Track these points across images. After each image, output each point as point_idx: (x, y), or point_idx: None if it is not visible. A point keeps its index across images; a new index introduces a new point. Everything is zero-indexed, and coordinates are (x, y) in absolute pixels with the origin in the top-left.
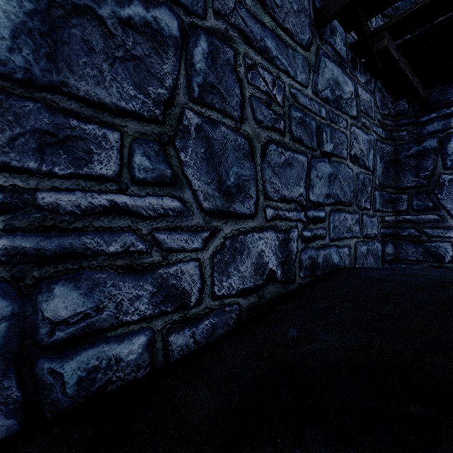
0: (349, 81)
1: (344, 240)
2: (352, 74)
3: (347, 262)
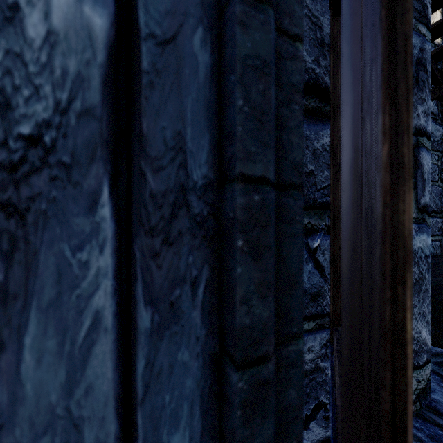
0: (440, 127)
1: (436, 236)
2: (442, 122)
3: (438, 251)
